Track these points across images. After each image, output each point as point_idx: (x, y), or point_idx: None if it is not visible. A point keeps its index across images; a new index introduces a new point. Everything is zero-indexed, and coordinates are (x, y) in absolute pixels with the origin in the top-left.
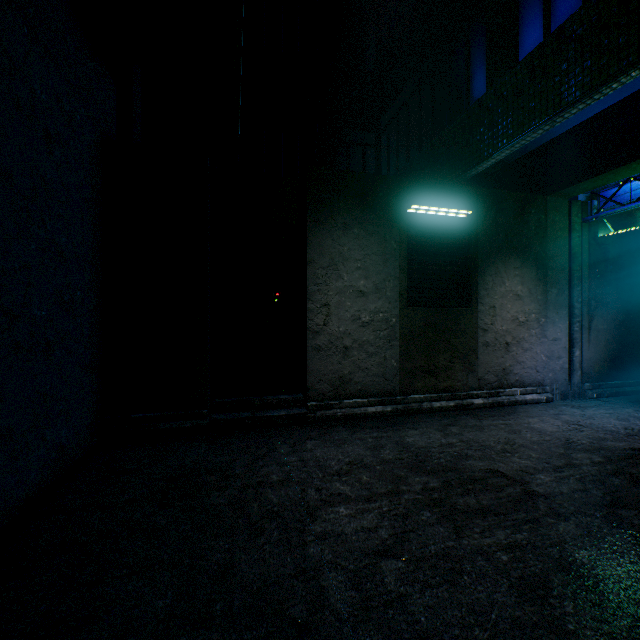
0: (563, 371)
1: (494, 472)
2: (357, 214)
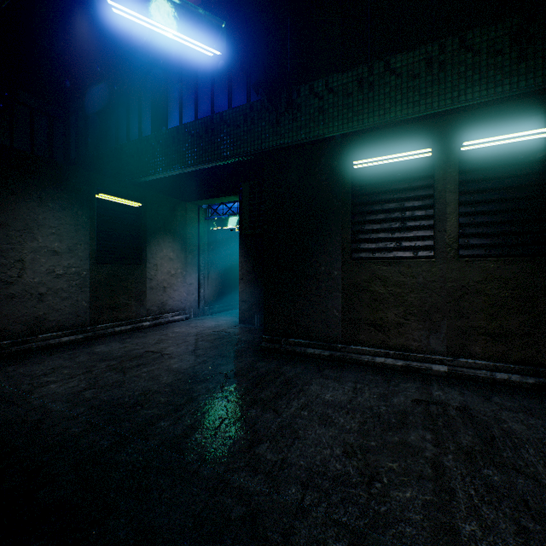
0: (196, 301)
1: (148, 352)
2: (52, 192)
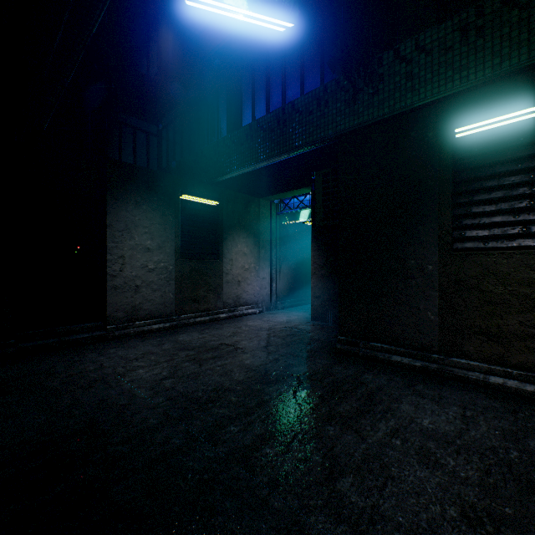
0: (268, 295)
1: (223, 344)
2: (146, 196)
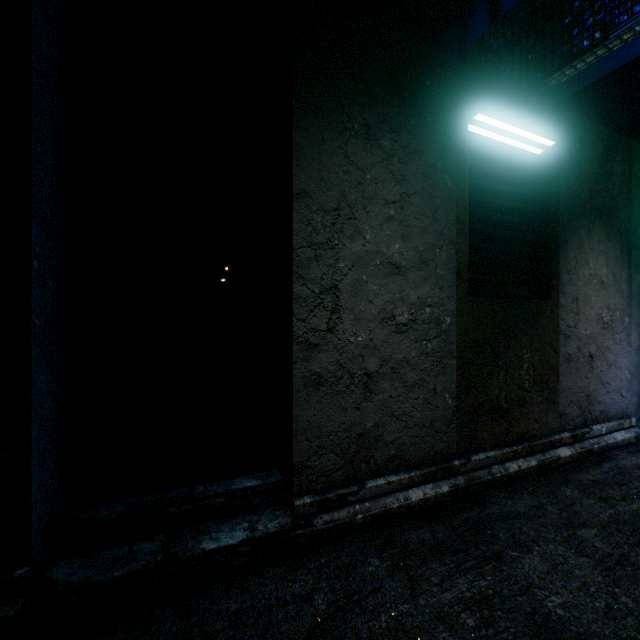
0: None
1: None
2: (388, 112)
